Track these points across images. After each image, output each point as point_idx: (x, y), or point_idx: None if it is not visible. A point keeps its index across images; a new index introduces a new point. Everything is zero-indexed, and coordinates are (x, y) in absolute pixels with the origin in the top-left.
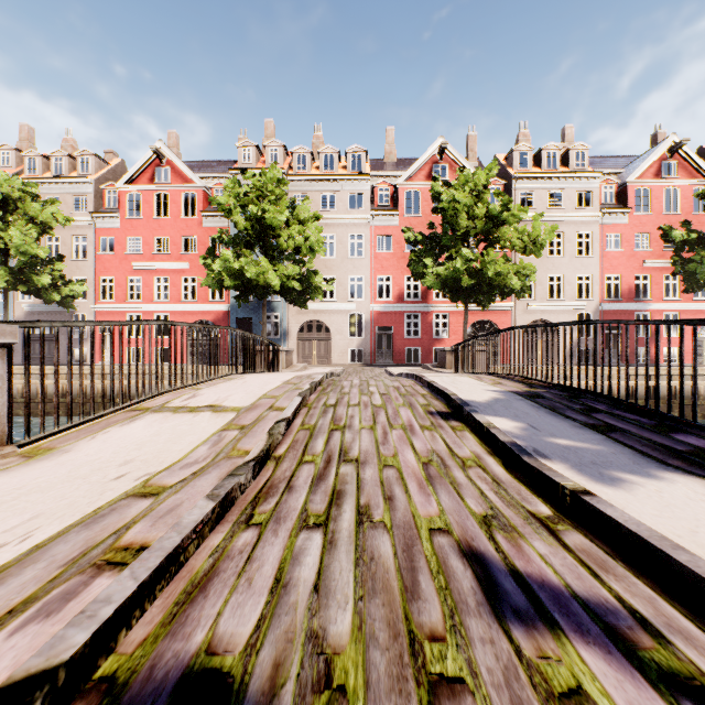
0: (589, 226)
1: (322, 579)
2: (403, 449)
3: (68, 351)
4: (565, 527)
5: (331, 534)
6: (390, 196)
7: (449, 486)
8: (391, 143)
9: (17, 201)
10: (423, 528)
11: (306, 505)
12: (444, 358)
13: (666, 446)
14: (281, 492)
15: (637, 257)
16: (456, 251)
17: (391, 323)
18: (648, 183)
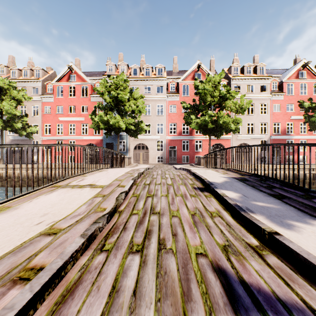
0: (266, 100)
1: (138, 287)
2: (182, 207)
3: (20, 159)
4: (267, 252)
5: (144, 257)
6: (175, 87)
7: (205, 227)
8: (176, 63)
9: (6, 89)
10: (192, 253)
11: (132, 238)
12: (200, 161)
13: (312, 206)
14: (120, 231)
15: (287, 114)
16: (205, 112)
17: (176, 144)
18: (292, 81)
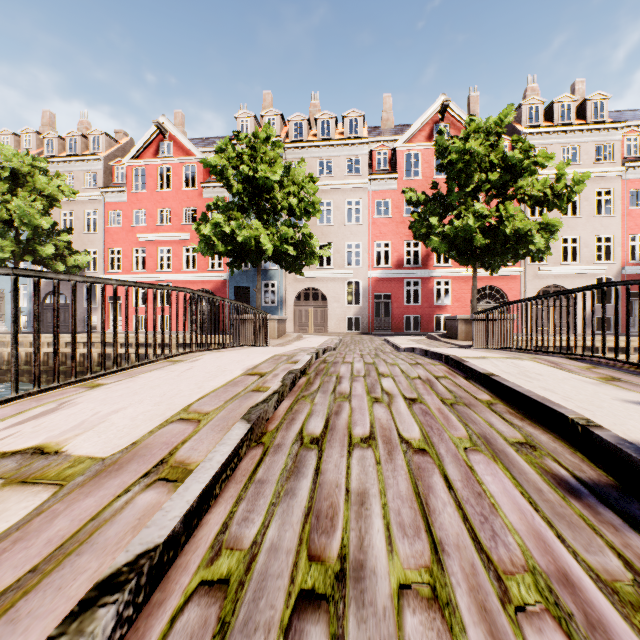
0: (610, 182)
1: None
2: None
3: None
4: None
5: None
6: (388, 160)
7: None
8: (388, 110)
9: (26, 175)
10: None
11: None
12: (455, 327)
13: None
14: None
15: None
16: (466, 208)
17: (390, 290)
18: None
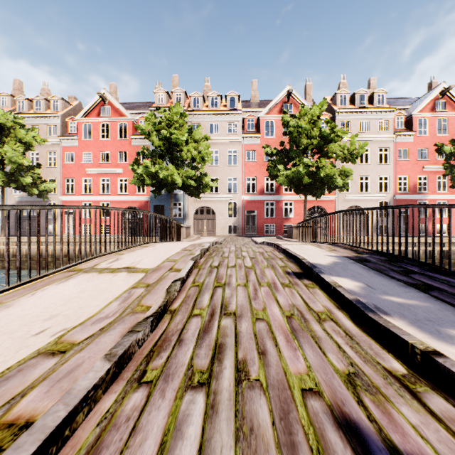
0: (387, 144)
1: None
2: (270, 304)
3: (18, 228)
4: (423, 388)
5: (212, 396)
6: (255, 124)
7: (311, 339)
8: (255, 90)
9: (10, 128)
10: (295, 388)
11: (192, 359)
12: (291, 231)
13: None
14: (172, 346)
15: (419, 164)
16: (299, 160)
17: (255, 208)
18: (426, 115)
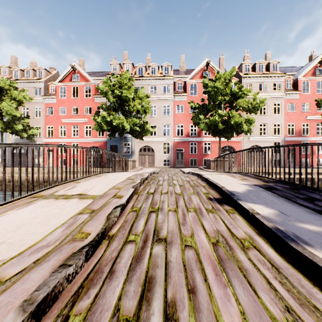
0: (279, 100)
1: None
2: (197, 230)
3: None
4: None
5: None
6: (182, 86)
7: (239, 272)
8: (183, 62)
9: (7, 90)
10: None
11: (120, 300)
12: (209, 164)
13: None
14: (103, 280)
15: (303, 114)
16: (215, 112)
17: (183, 147)
18: (308, 78)
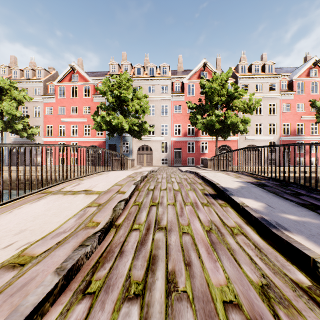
0: (275, 100)
1: None
2: (193, 220)
3: (0, 161)
4: None
5: (146, 308)
6: (180, 87)
7: (227, 252)
8: (181, 62)
9: (7, 90)
10: (218, 300)
11: (130, 270)
12: (206, 163)
13: None
14: (115, 257)
15: (298, 114)
16: (212, 112)
17: (181, 146)
18: (303, 79)
